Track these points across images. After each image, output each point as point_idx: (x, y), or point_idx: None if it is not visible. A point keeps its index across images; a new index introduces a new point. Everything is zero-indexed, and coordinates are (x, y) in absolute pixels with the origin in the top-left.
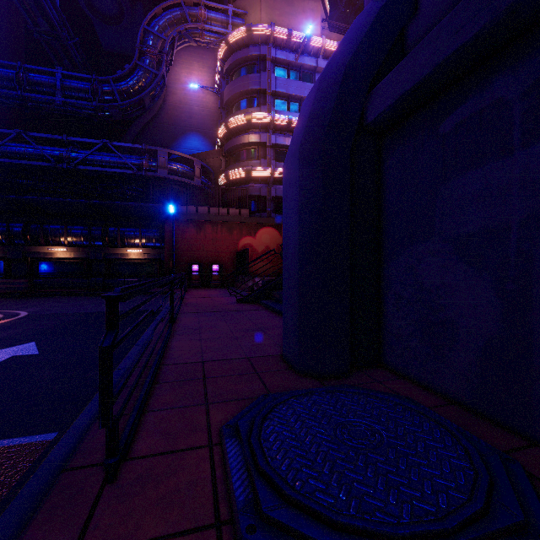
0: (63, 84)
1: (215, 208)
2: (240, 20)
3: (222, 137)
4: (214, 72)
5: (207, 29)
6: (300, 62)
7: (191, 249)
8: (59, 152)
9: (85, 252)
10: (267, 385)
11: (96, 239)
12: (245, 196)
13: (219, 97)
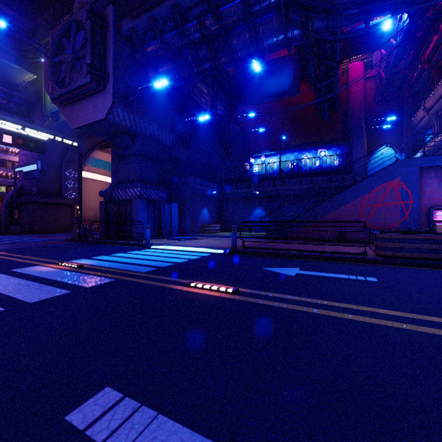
0: None
1: None
2: None
3: None
4: None
5: None
6: None
7: None
8: None
9: None
10: None
11: None
12: None
13: None
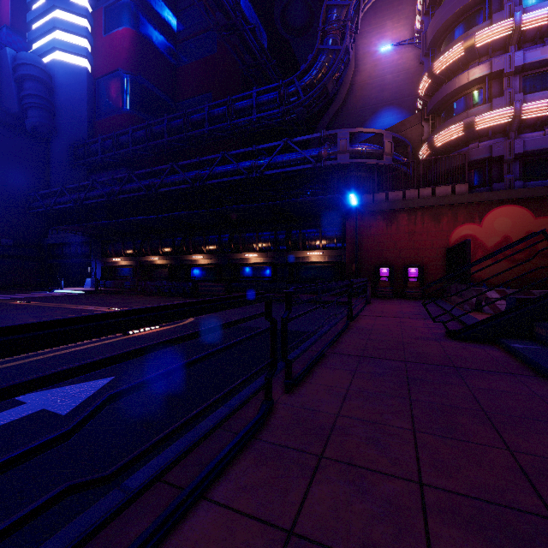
0: (258, 102)
1: (412, 190)
2: None
3: (424, 95)
4: (413, 20)
5: None
6: None
7: (379, 248)
8: (250, 163)
9: (271, 257)
10: None
11: (281, 243)
12: (463, 164)
13: (421, 49)
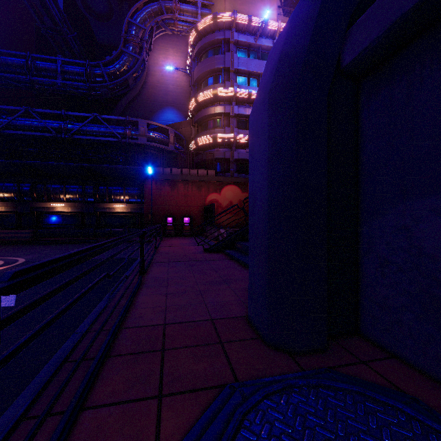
0: (63, 69)
1: (186, 169)
2: (207, 10)
3: (192, 110)
4: (186, 56)
5: (180, 21)
6: (259, 44)
7: (167, 204)
8: (58, 124)
9: (80, 207)
10: (232, 364)
11: (89, 196)
12: (212, 158)
13: (190, 77)
